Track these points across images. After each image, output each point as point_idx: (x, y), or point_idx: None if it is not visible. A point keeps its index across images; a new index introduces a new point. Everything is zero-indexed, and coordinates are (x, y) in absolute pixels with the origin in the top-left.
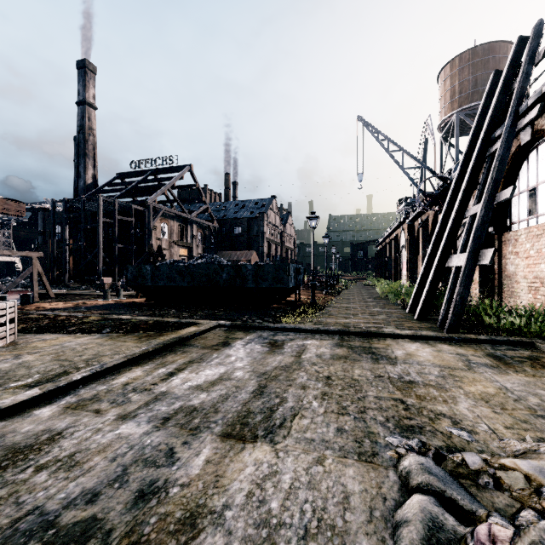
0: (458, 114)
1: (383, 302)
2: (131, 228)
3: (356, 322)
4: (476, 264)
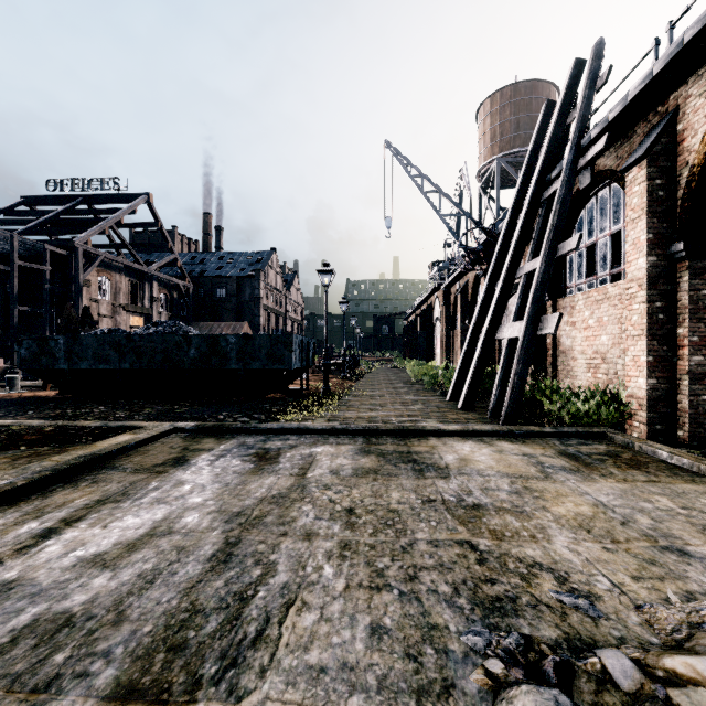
0: (499, 160)
1: (417, 388)
2: (44, 282)
3: (385, 415)
4: (536, 334)
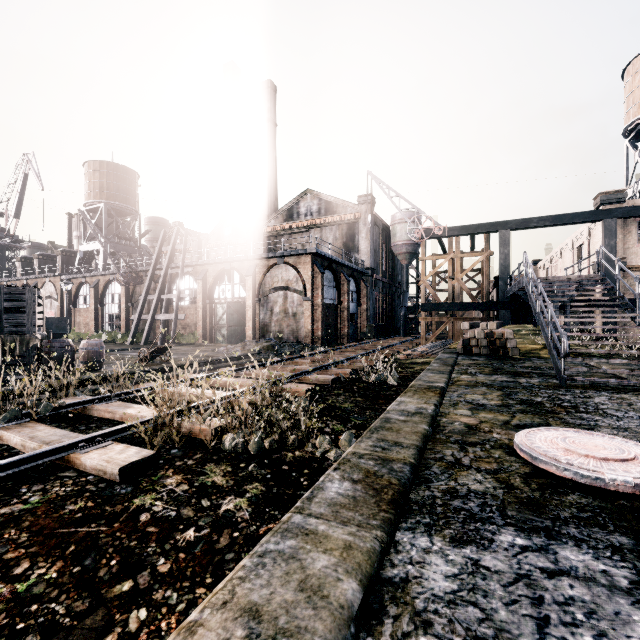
0: (107, 205)
1: None
2: None
3: None
4: (178, 319)
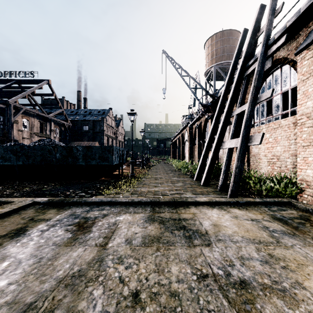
0: (215, 66)
1: (178, 173)
2: None
3: (163, 190)
4: (247, 145)
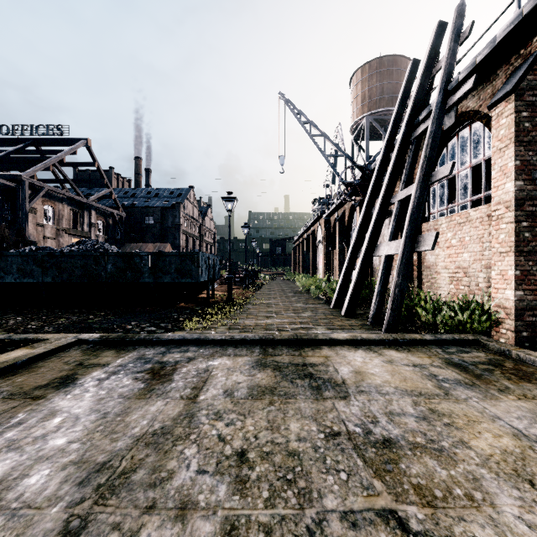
0: (368, 117)
1: (305, 297)
2: None
3: (280, 322)
4: (413, 251)
